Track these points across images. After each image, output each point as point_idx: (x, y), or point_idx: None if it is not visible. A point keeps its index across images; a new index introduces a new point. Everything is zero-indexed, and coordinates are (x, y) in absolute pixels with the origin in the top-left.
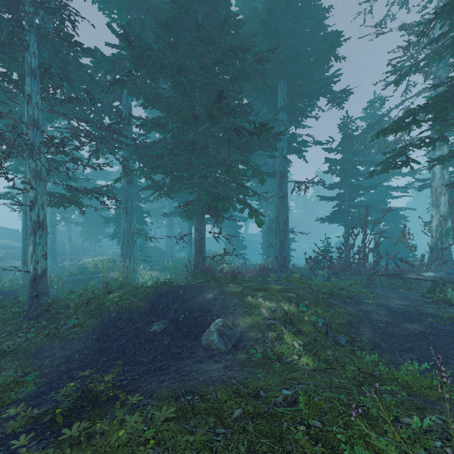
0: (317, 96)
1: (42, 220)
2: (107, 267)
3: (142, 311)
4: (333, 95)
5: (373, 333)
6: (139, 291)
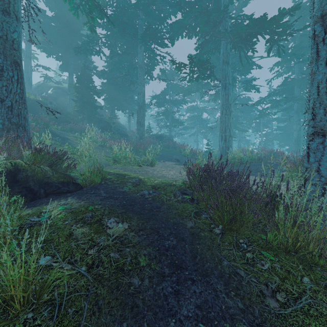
0: None
1: None
2: None
3: None
4: None
5: None
6: None
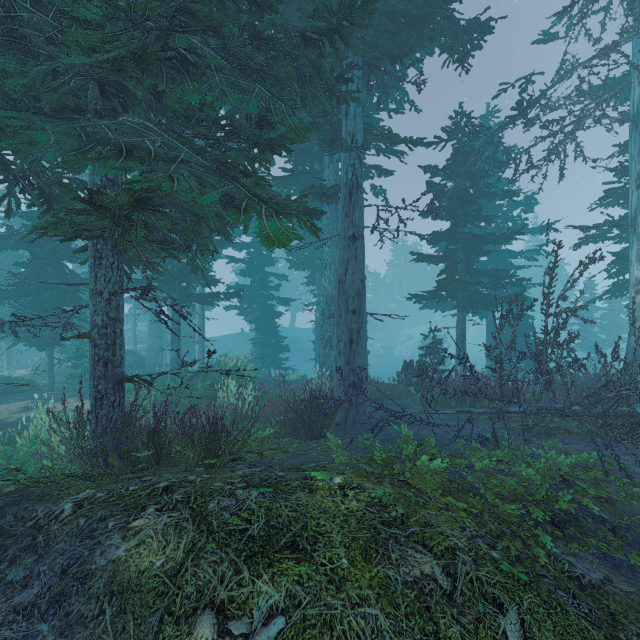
0: (425, 24)
1: None
2: None
3: None
4: (455, 31)
5: None
6: None
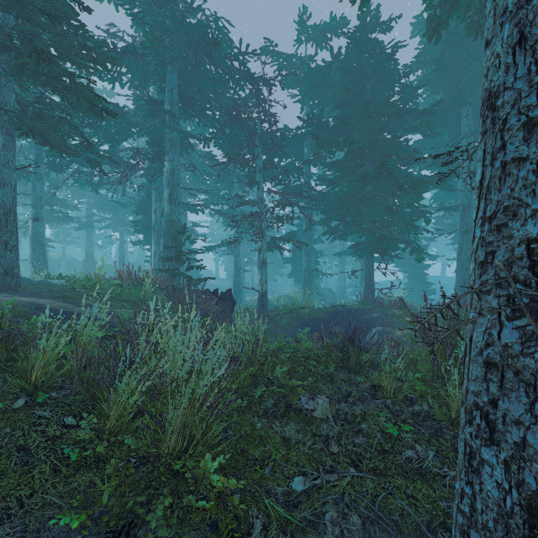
0: None
1: (265, 260)
2: (286, 302)
3: (325, 320)
4: None
5: None
6: (322, 309)
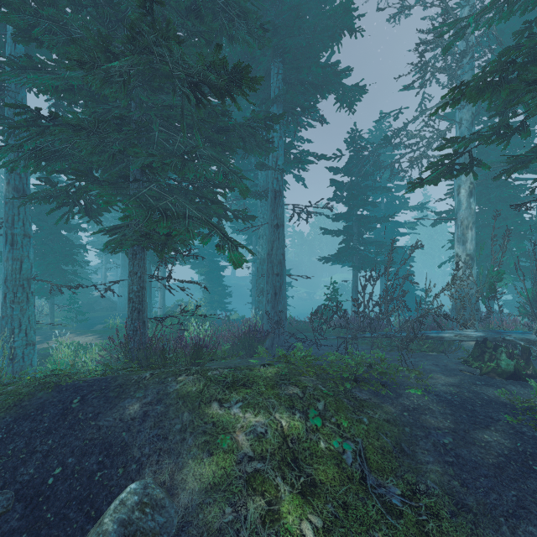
0: (323, 88)
1: None
2: None
3: None
4: (344, 91)
5: (442, 466)
6: None
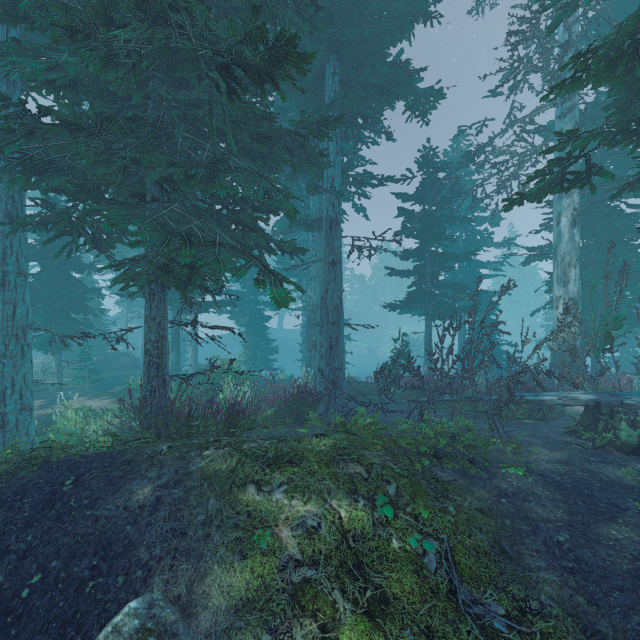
0: (390, 92)
1: None
2: None
3: None
4: (415, 96)
5: (559, 574)
6: None
